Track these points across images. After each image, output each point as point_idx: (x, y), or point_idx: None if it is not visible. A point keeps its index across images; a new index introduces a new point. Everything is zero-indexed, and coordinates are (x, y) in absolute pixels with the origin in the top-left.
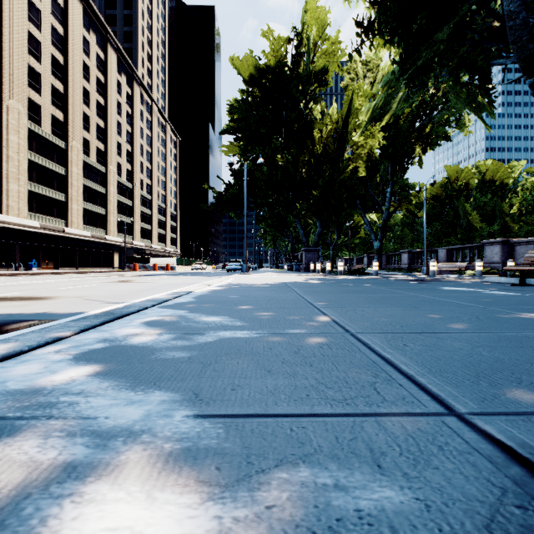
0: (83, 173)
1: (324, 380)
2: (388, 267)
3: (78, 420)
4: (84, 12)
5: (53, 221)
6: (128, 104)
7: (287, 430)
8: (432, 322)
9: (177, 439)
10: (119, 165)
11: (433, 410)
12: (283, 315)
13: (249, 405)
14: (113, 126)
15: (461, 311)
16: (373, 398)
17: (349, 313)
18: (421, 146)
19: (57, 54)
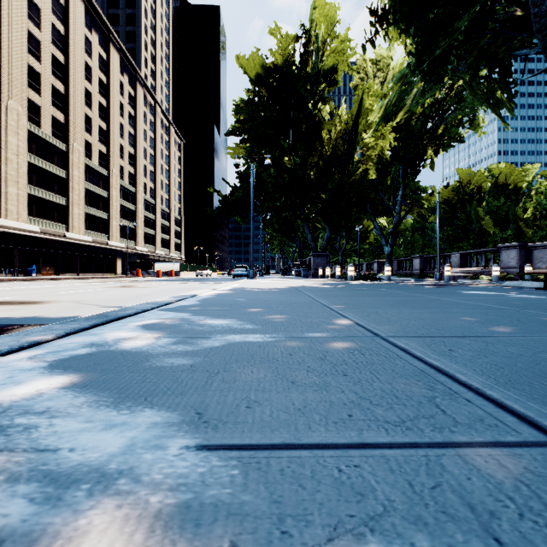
0: (85, 177)
1: (366, 394)
2: (399, 273)
3: (29, 453)
4: (86, 10)
5: (54, 226)
6: (130, 106)
7: (333, 472)
8: (470, 325)
9: (170, 486)
10: (122, 168)
11: (531, 437)
12: (298, 318)
13: (273, 431)
14: (115, 128)
15: (497, 314)
16: (440, 419)
17: (372, 316)
18: (433, 148)
19: (57, 54)
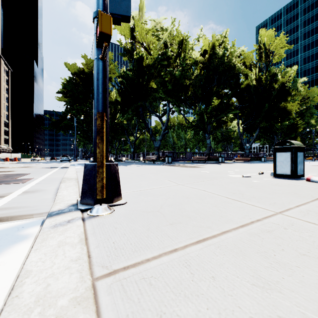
0: None
1: None
2: (137, 159)
3: None
4: None
5: None
6: None
7: None
8: None
9: None
10: None
11: None
12: None
13: None
14: None
15: None
16: None
17: None
18: None
19: None
